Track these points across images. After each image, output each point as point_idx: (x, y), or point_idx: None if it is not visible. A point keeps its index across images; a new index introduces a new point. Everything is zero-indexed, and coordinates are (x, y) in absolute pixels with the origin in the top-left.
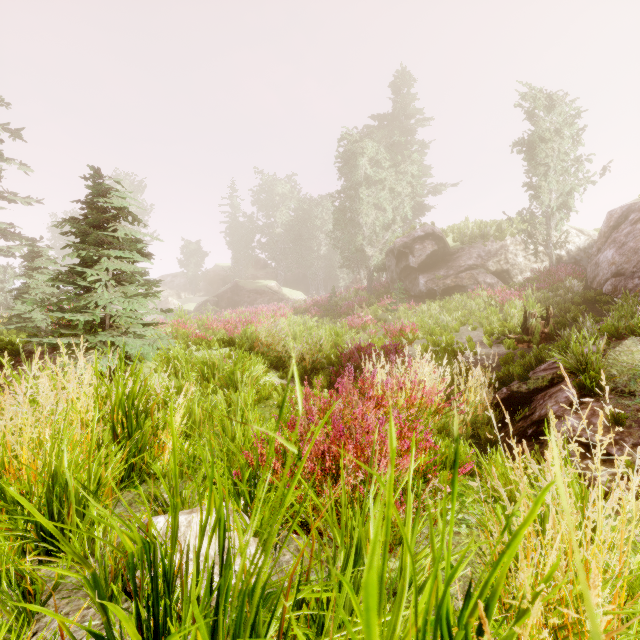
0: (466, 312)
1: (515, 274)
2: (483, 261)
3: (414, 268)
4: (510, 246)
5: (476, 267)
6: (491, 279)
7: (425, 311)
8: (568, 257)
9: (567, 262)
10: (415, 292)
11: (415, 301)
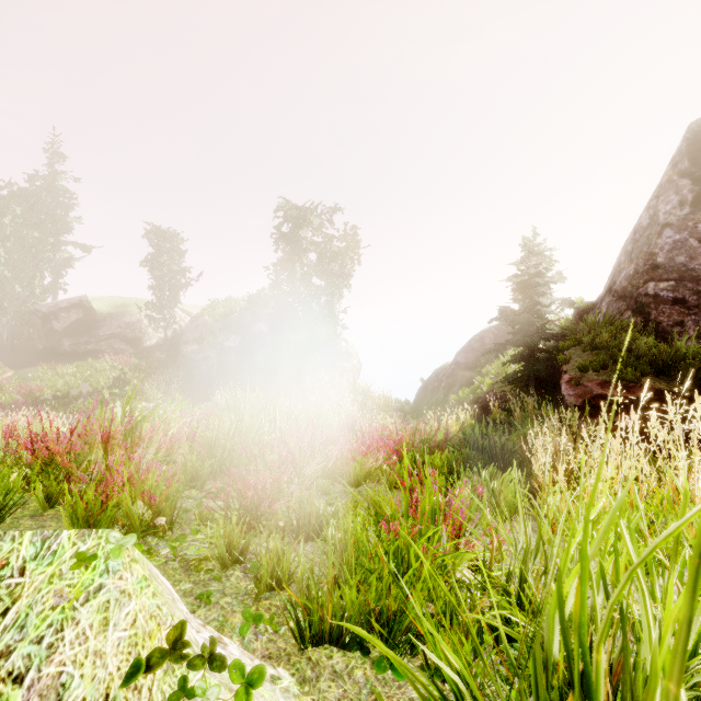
0: (94, 372)
1: (145, 340)
2: (121, 330)
3: (60, 331)
4: (143, 320)
5: (114, 335)
6: (124, 345)
7: (62, 371)
8: (180, 330)
9: (180, 334)
10: (61, 351)
11: (60, 359)
